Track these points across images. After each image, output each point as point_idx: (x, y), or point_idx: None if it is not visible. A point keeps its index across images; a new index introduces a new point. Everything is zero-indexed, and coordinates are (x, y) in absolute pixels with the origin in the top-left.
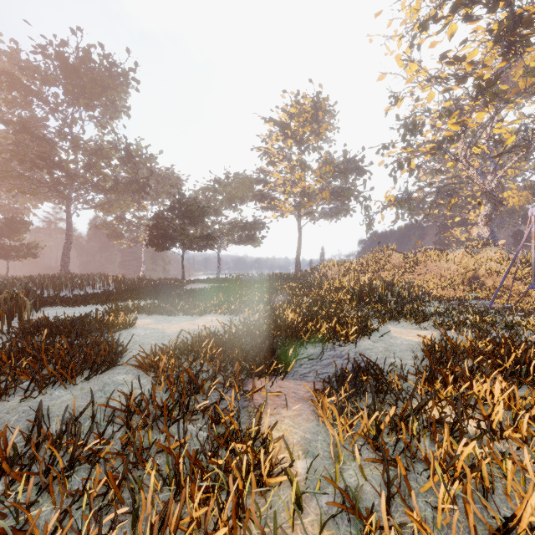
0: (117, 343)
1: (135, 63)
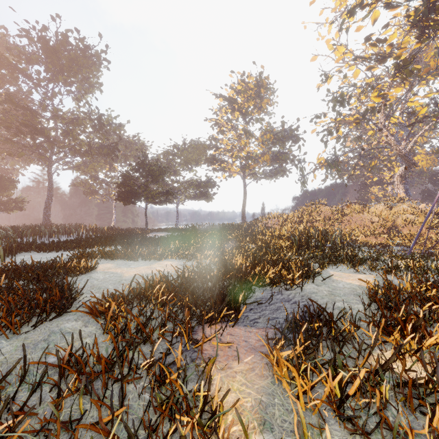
0: (71, 288)
1: (106, 45)
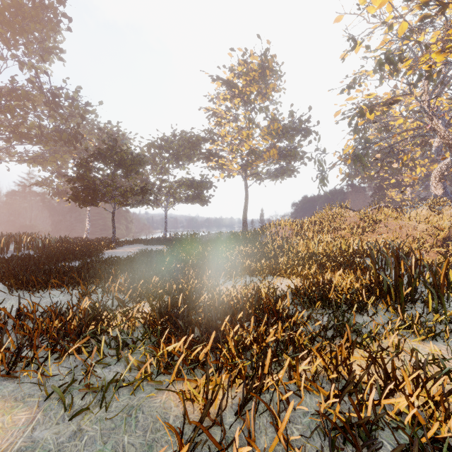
0: None
1: None
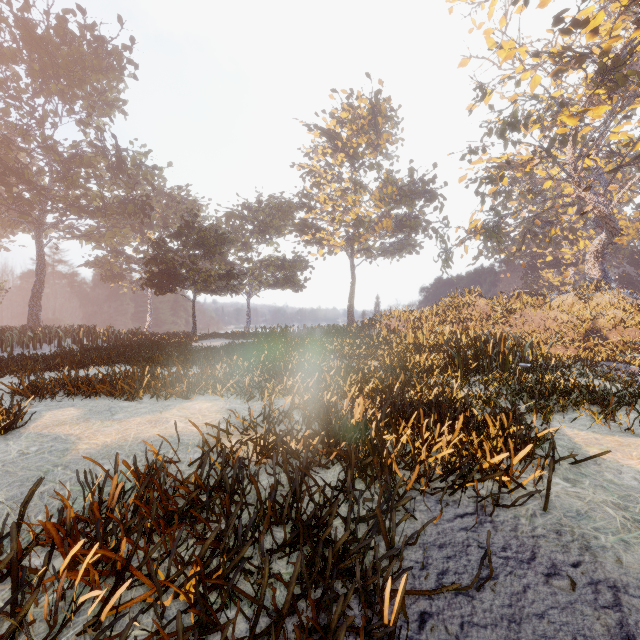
0: None
1: (131, 38)
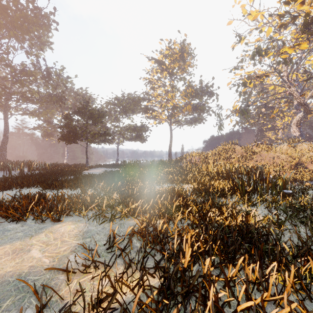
0: None
1: (54, 8)
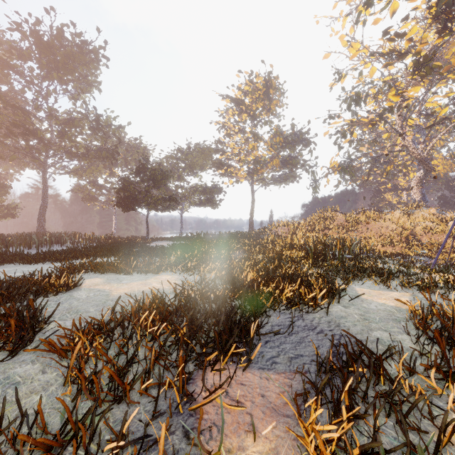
0: (35, 315)
1: (105, 41)
